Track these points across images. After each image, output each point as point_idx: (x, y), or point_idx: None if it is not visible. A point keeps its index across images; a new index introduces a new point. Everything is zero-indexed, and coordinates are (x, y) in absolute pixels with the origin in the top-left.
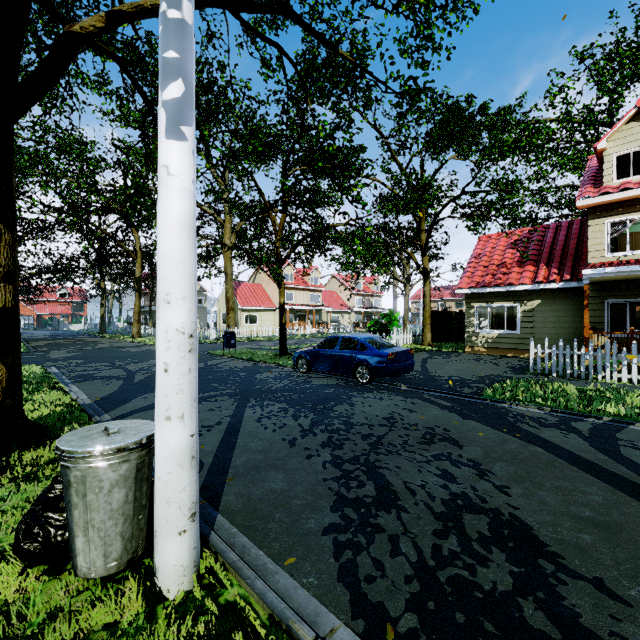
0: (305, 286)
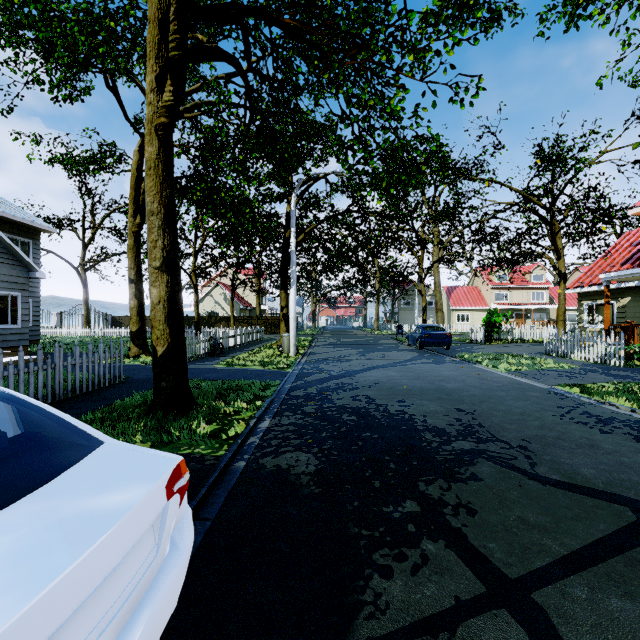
0: (523, 285)
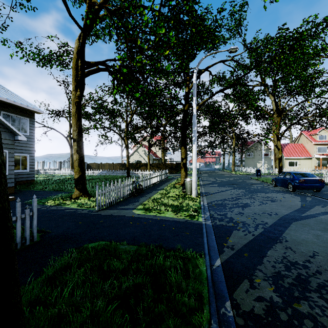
0: None
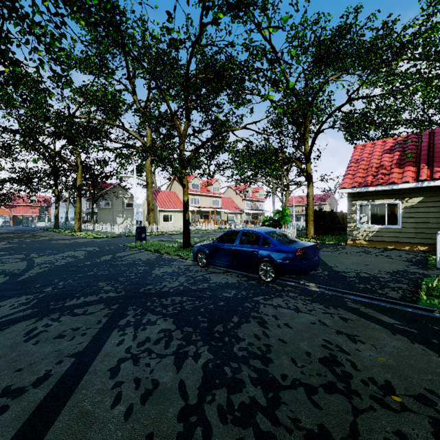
0: (208, 193)
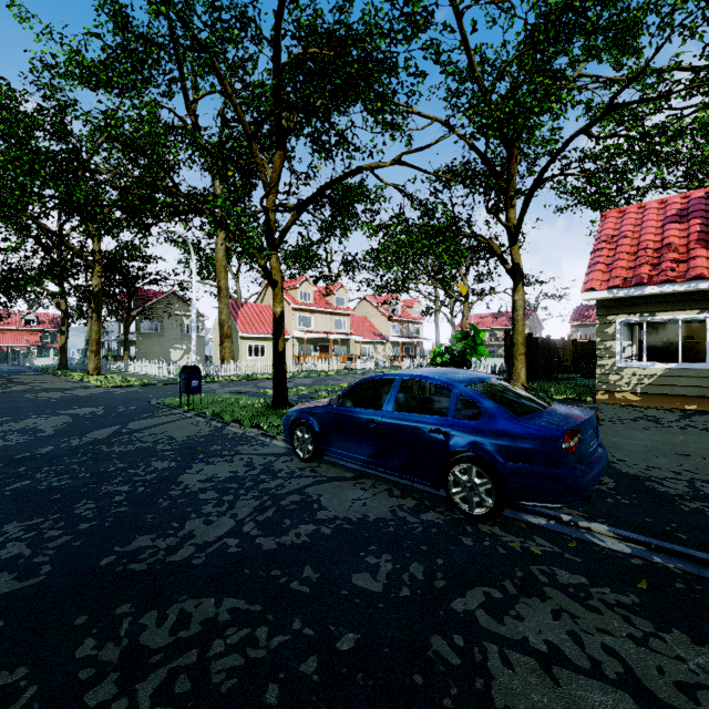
0: (328, 308)
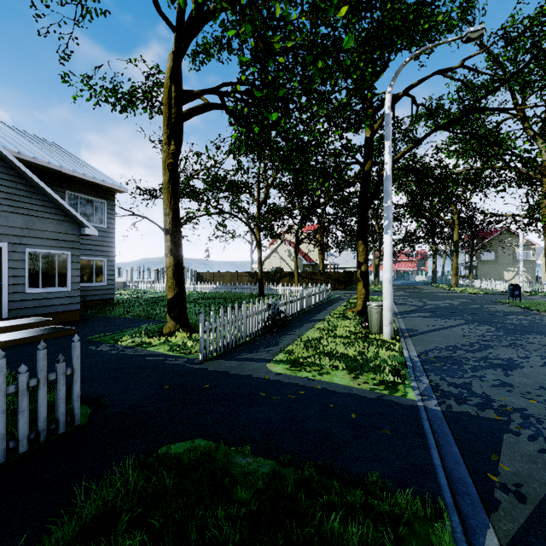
0: None
